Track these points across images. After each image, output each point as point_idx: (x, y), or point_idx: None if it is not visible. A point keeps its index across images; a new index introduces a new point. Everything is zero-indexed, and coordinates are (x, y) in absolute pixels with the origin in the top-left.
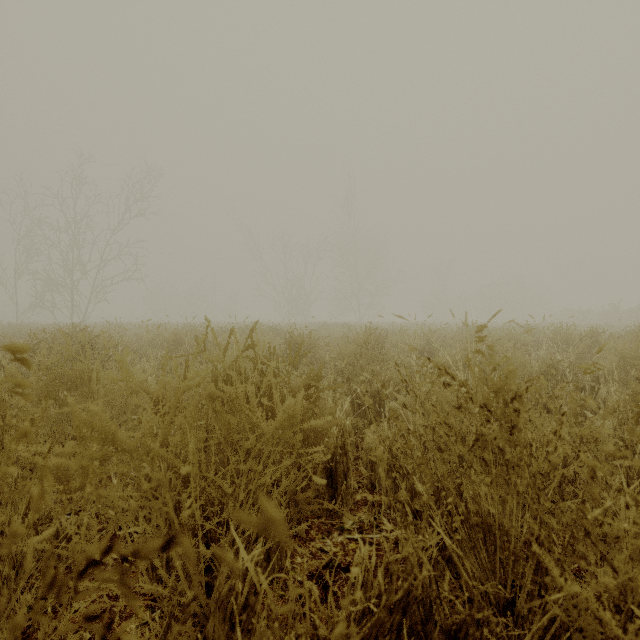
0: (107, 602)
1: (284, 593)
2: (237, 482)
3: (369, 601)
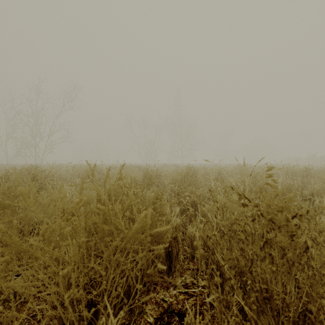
0: None
1: None
2: (109, 266)
3: None
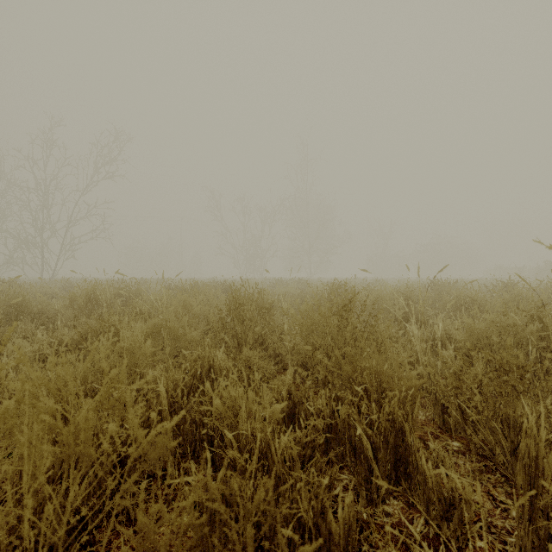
0: None
1: None
2: None
3: None
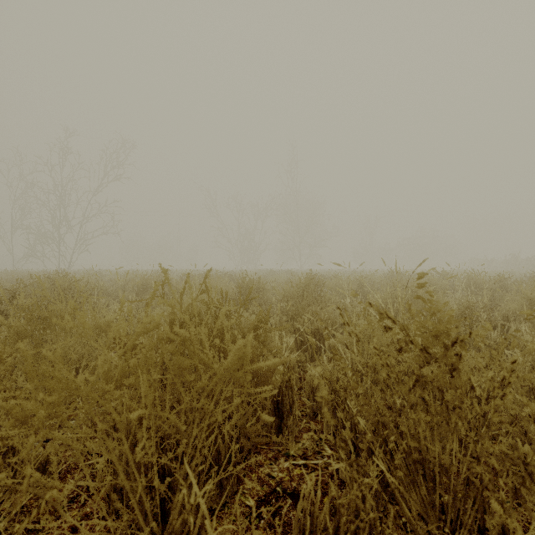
0: (67, 534)
1: (235, 518)
2: (191, 419)
3: (315, 534)
